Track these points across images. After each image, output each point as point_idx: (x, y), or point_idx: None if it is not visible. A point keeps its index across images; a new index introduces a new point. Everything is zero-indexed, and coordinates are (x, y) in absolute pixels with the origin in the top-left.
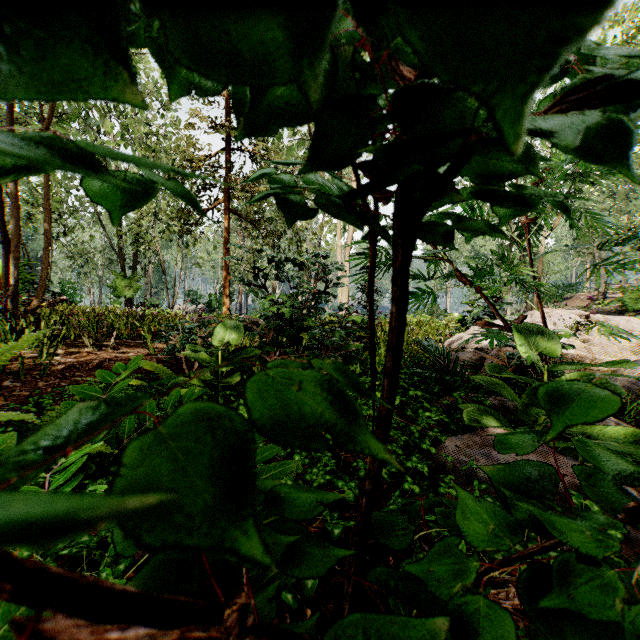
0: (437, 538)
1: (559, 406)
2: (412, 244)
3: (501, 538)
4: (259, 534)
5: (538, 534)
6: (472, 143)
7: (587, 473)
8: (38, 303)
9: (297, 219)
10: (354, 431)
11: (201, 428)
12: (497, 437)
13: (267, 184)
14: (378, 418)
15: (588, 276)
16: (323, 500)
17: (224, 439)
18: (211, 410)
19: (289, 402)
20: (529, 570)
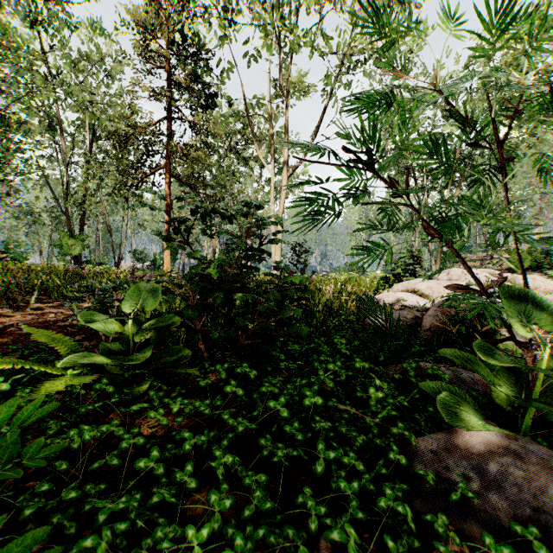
0: None
1: None
2: None
3: None
4: None
5: None
6: None
7: None
8: None
9: None
10: None
11: None
12: None
13: (206, 151)
14: None
15: None
16: None
17: None
18: None
19: None
20: None
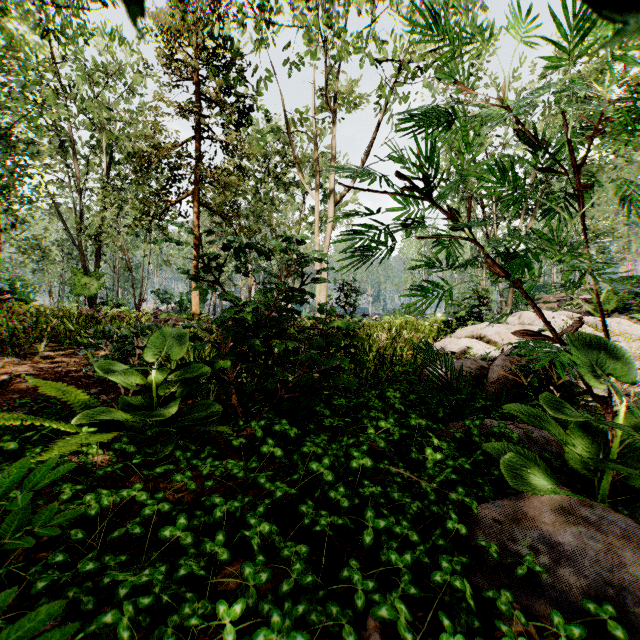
0: None
1: None
2: None
3: None
4: None
5: None
6: None
7: None
8: None
9: None
10: None
11: None
12: None
13: (240, 176)
14: None
15: None
16: None
17: None
18: None
19: None
20: None
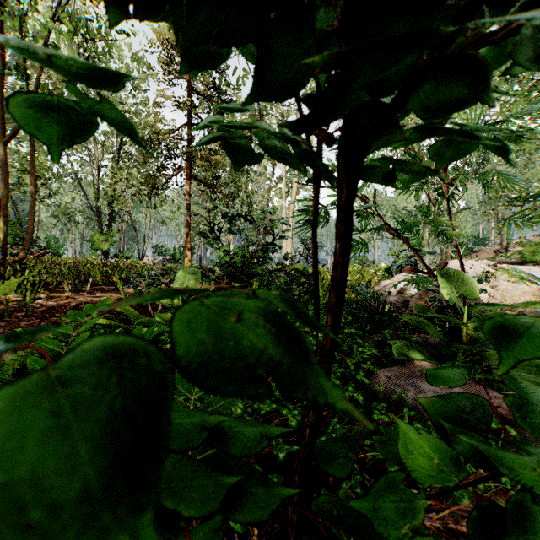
0: (372, 461)
1: (506, 340)
2: (356, 179)
3: (445, 472)
4: (161, 529)
5: (480, 467)
6: (420, 69)
7: (517, 404)
8: (25, 254)
9: (244, 165)
10: (301, 368)
11: (108, 365)
12: (429, 370)
13: (223, 154)
14: (321, 352)
15: (501, 228)
16: (268, 434)
17: (135, 380)
18: (126, 343)
19: (223, 333)
20: (476, 506)
